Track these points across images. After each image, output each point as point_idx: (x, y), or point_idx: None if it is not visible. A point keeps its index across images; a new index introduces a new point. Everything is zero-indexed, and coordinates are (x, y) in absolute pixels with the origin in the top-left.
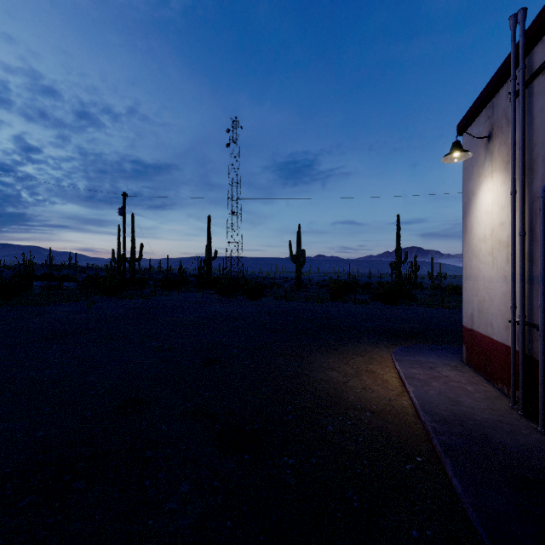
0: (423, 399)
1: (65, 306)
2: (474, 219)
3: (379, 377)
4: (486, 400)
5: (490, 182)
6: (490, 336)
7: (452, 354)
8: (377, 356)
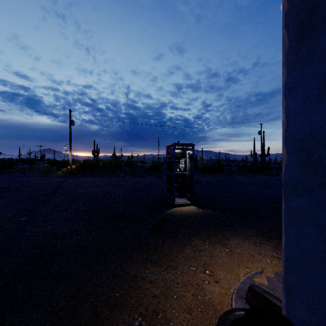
0: None
1: (240, 176)
2: None
3: None
4: None
5: None
6: None
7: None
8: None
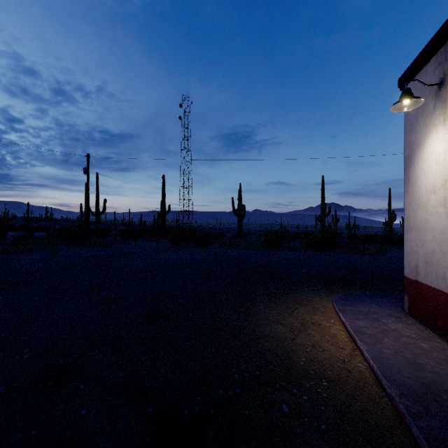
0: (381, 362)
1: (30, 255)
2: (420, 170)
3: (326, 331)
4: None
5: (442, 130)
6: (441, 290)
7: (391, 303)
8: (319, 305)
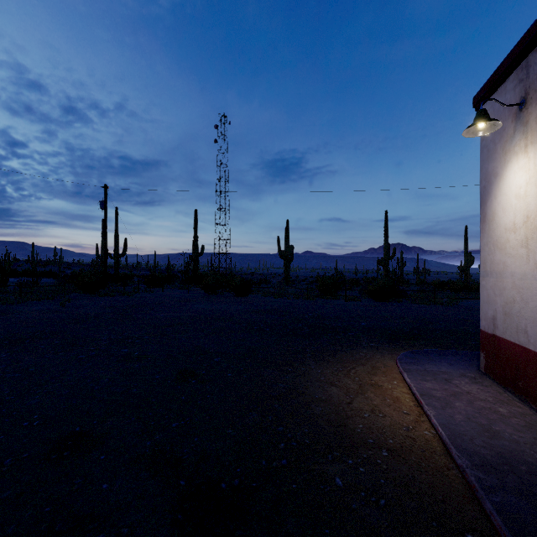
0: (451, 429)
1: (37, 305)
2: (498, 205)
3: (388, 394)
4: (529, 429)
5: (524, 159)
6: (522, 345)
7: (465, 361)
8: (381, 364)
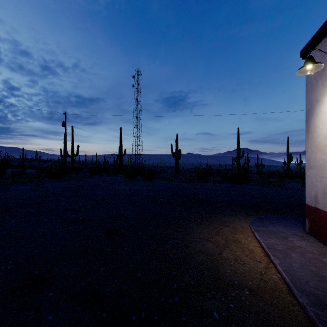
0: (291, 274)
1: (22, 186)
2: (319, 121)
3: (245, 247)
4: None
5: None
6: None
7: (294, 224)
8: (239, 226)
